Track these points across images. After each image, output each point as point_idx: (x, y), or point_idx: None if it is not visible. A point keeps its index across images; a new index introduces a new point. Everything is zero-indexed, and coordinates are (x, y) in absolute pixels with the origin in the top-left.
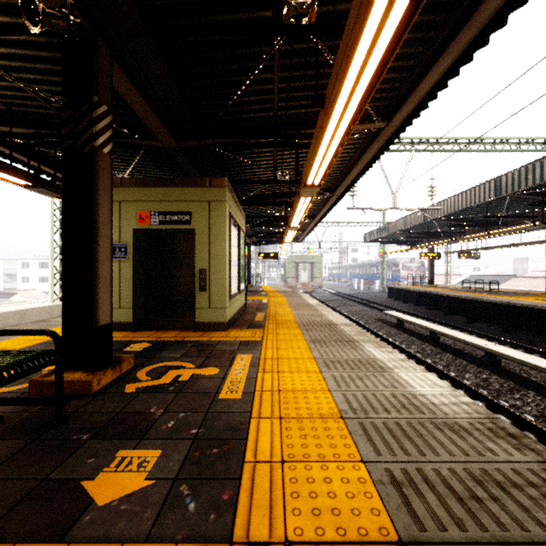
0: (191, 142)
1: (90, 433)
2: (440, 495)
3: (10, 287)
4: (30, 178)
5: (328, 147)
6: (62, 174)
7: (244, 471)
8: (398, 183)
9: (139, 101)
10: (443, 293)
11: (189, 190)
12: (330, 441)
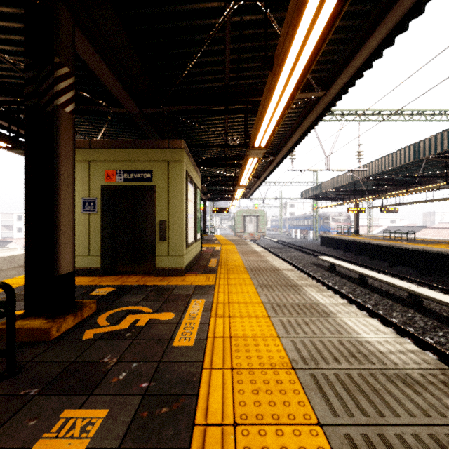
0: (152, 108)
1: (39, 387)
2: None
3: (7, 236)
4: (9, 141)
5: (274, 110)
6: (25, 131)
7: (193, 437)
8: (331, 148)
9: (103, 69)
10: (368, 241)
11: (151, 151)
12: (283, 397)
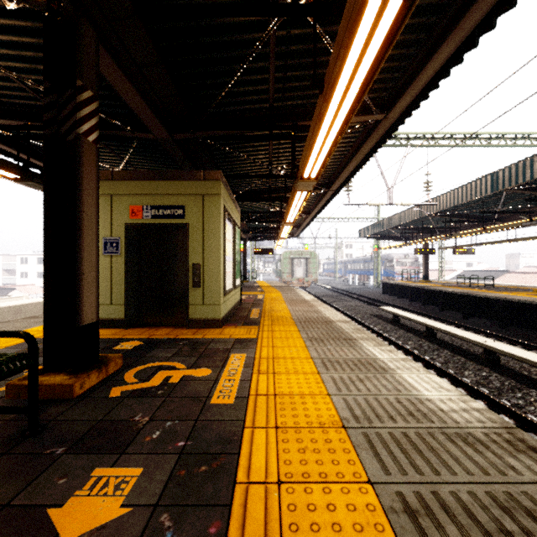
0: (184, 134)
1: (66, 446)
2: (463, 527)
3: (9, 282)
4: (19, 171)
5: (325, 137)
6: (44, 163)
7: (235, 495)
8: (394, 179)
9: (129, 90)
10: (438, 288)
11: (183, 184)
12: (332, 456)
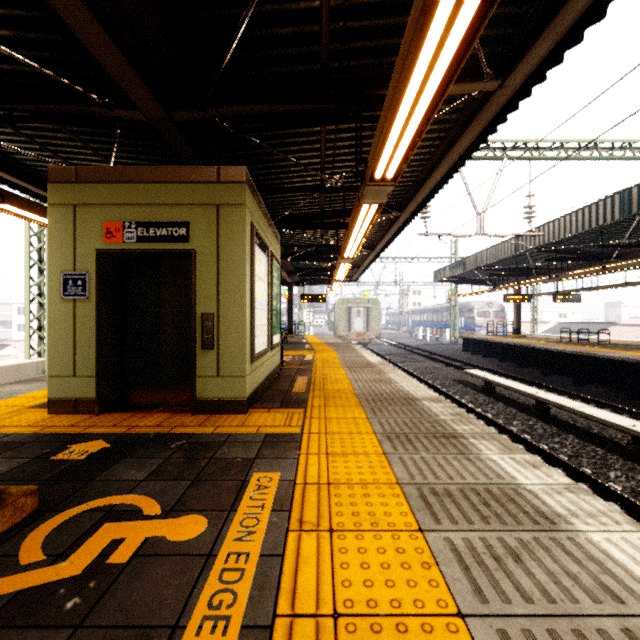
0: (190, 111)
1: None
2: None
3: (4, 336)
4: None
5: (420, 88)
6: None
7: None
8: (486, 202)
9: (77, 8)
10: (539, 345)
11: (186, 187)
12: None
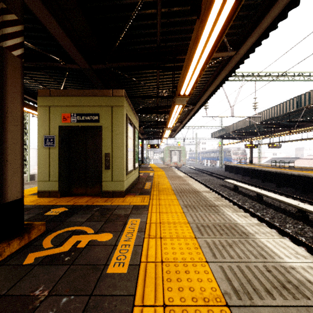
0: (99, 65)
1: None
2: None
3: None
4: None
5: (198, 61)
6: None
7: None
8: (234, 101)
9: (55, 27)
10: (260, 168)
11: (98, 98)
12: None
